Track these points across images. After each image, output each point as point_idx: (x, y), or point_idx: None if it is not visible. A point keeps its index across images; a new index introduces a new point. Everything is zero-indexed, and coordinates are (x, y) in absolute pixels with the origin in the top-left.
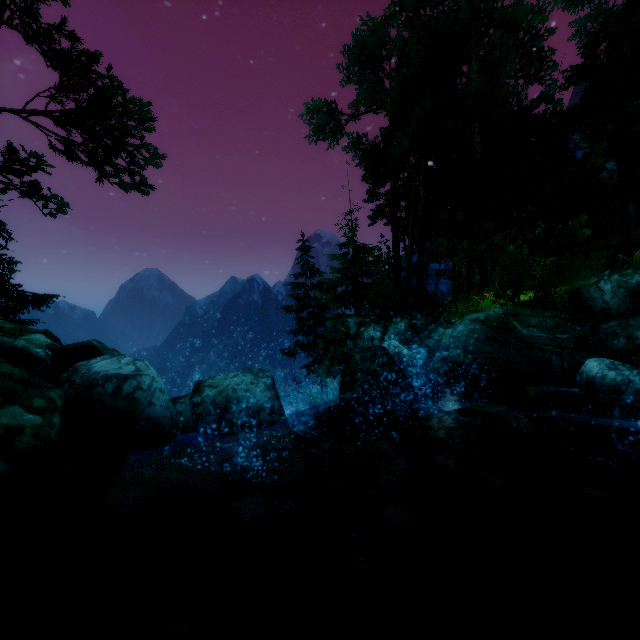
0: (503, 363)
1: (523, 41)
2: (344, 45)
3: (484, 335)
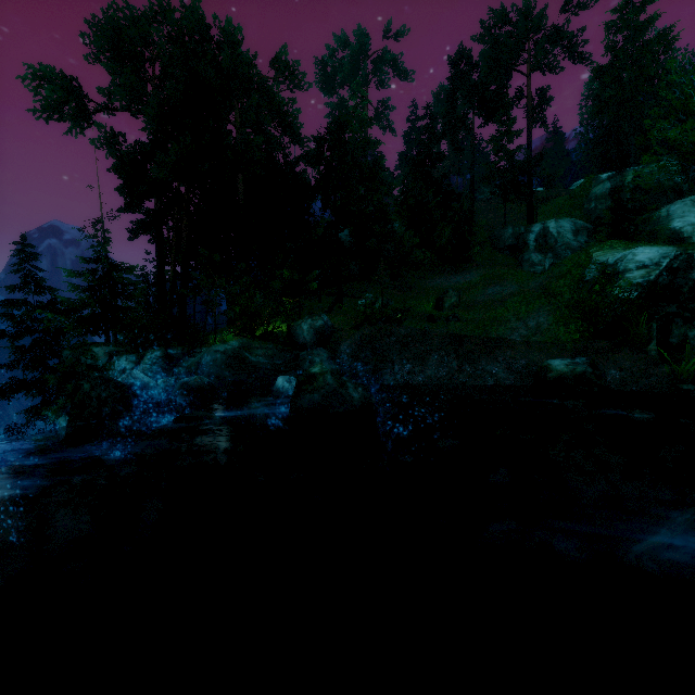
0: (237, 384)
1: (279, 112)
2: (92, 15)
3: (224, 363)
